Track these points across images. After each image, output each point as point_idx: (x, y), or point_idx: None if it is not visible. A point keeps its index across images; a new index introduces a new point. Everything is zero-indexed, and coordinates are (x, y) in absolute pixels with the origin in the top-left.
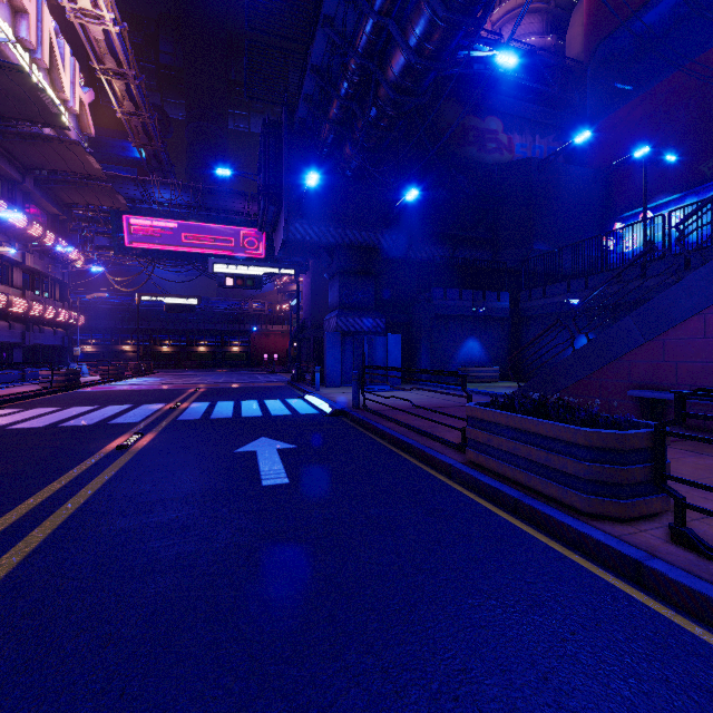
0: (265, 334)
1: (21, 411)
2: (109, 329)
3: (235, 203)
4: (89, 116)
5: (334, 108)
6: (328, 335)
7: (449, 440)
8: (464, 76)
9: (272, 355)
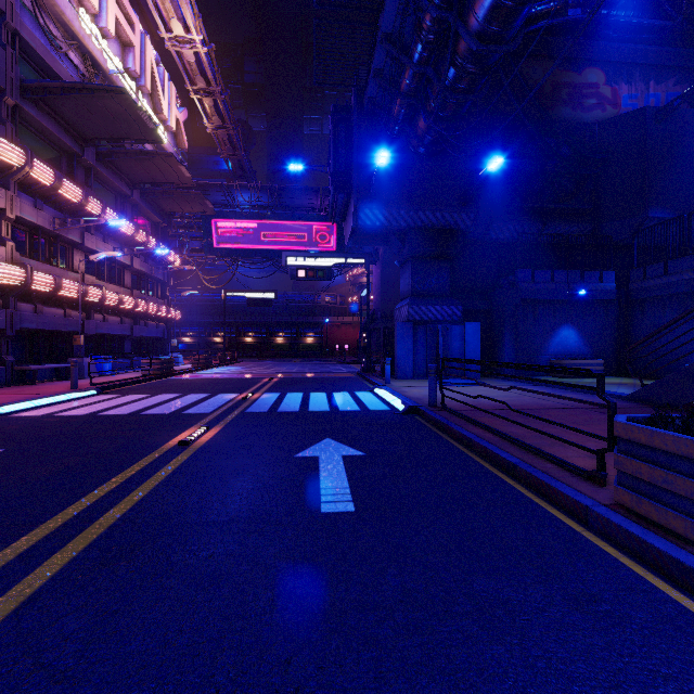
0: (337, 326)
1: (118, 397)
2: (203, 323)
3: (308, 199)
4: (184, 133)
5: (406, 78)
6: (398, 325)
7: (572, 463)
8: (554, 26)
9: (343, 346)
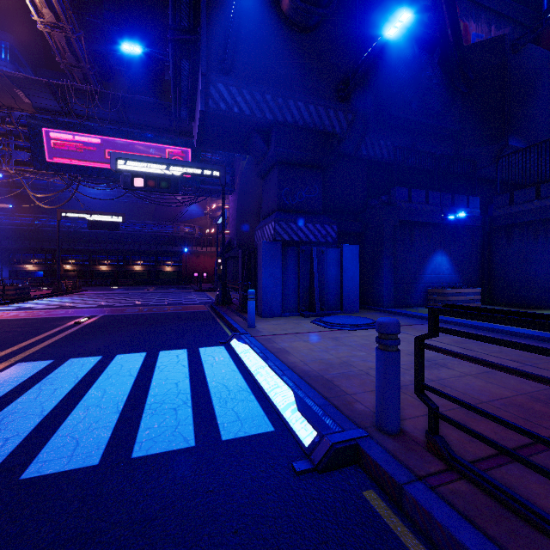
0: (195, 255)
1: None
2: (50, 249)
3: (160, 118)
4: None
5: None
6: (263, 245)
7: None
8: None
9: (201, 274)
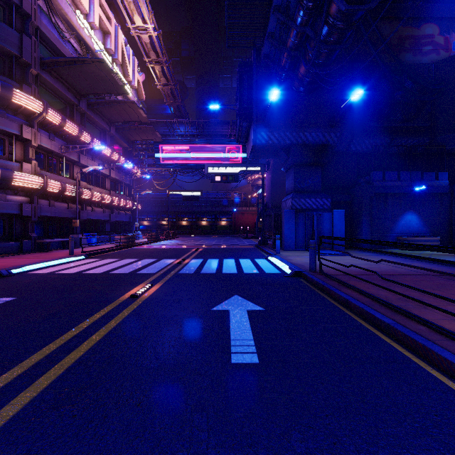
0: (241, 213)
1: (98, 261)
2: (155, 212)
3: (222, 129)
4: (142, 89)
5: (291, 37)
6: (285, 212)
7: (443, 327)
8: None
9: (245, 227)
